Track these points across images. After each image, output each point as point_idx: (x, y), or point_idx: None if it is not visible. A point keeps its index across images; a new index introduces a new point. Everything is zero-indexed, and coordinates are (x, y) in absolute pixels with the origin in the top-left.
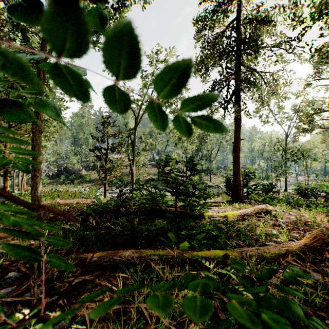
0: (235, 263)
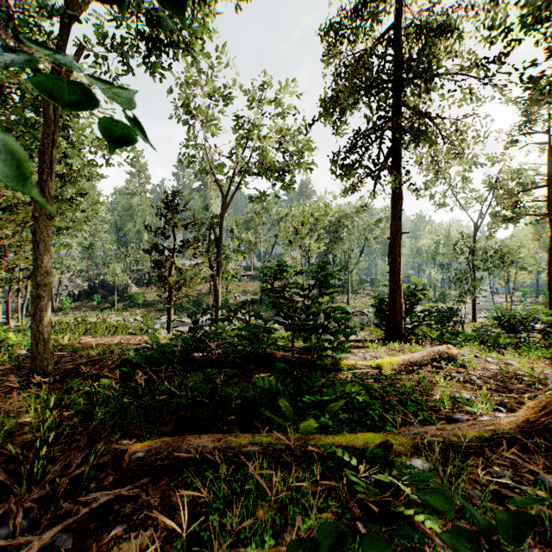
0: (428, 491)
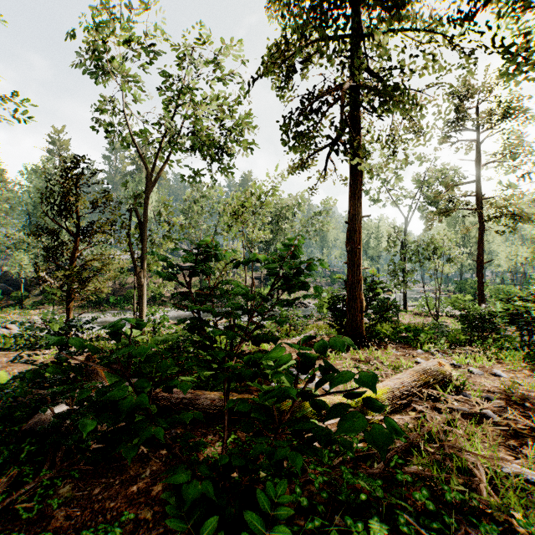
0: None
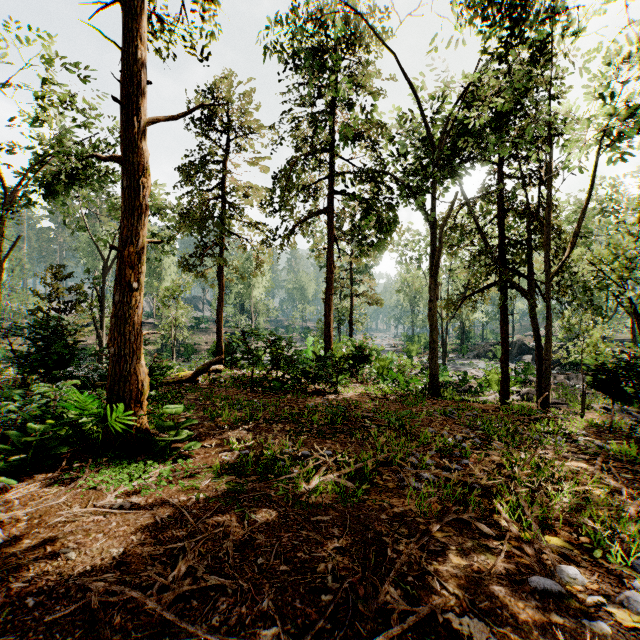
0: None
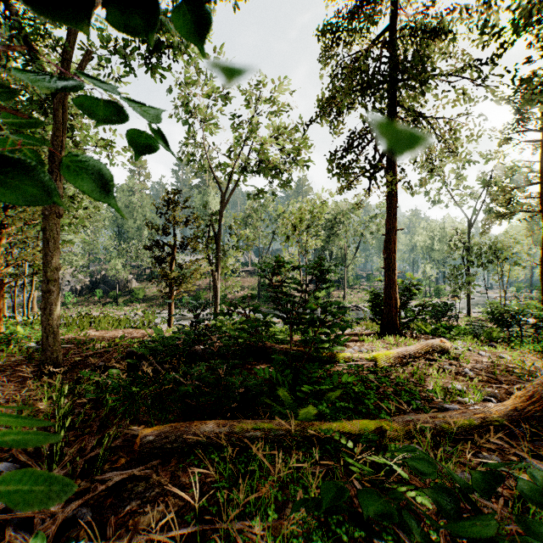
0: (415, 458)
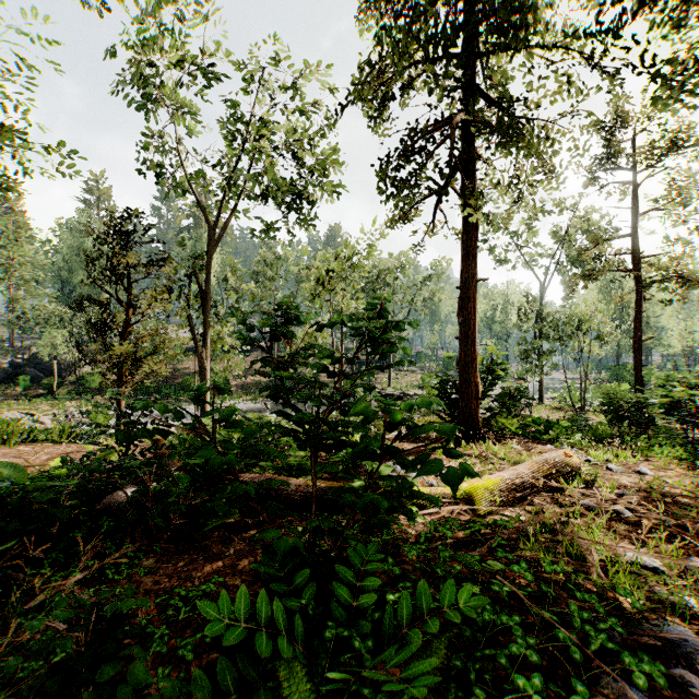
0: None
